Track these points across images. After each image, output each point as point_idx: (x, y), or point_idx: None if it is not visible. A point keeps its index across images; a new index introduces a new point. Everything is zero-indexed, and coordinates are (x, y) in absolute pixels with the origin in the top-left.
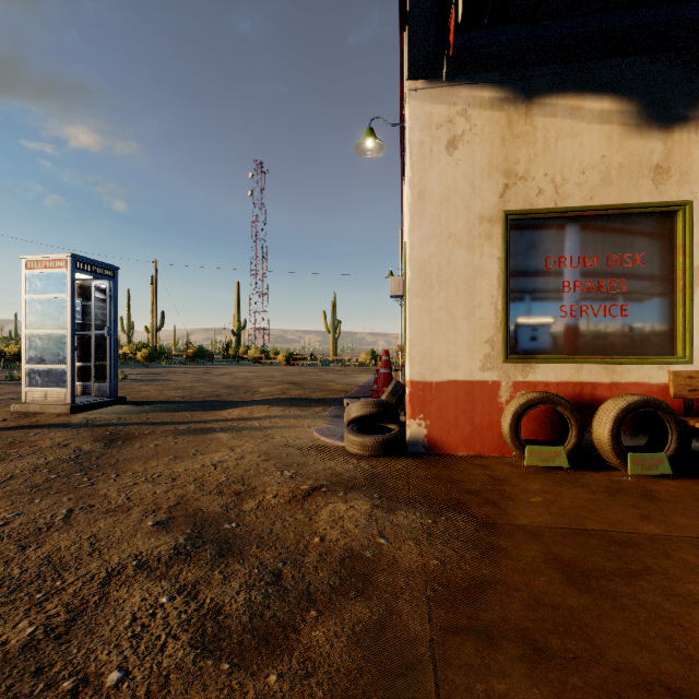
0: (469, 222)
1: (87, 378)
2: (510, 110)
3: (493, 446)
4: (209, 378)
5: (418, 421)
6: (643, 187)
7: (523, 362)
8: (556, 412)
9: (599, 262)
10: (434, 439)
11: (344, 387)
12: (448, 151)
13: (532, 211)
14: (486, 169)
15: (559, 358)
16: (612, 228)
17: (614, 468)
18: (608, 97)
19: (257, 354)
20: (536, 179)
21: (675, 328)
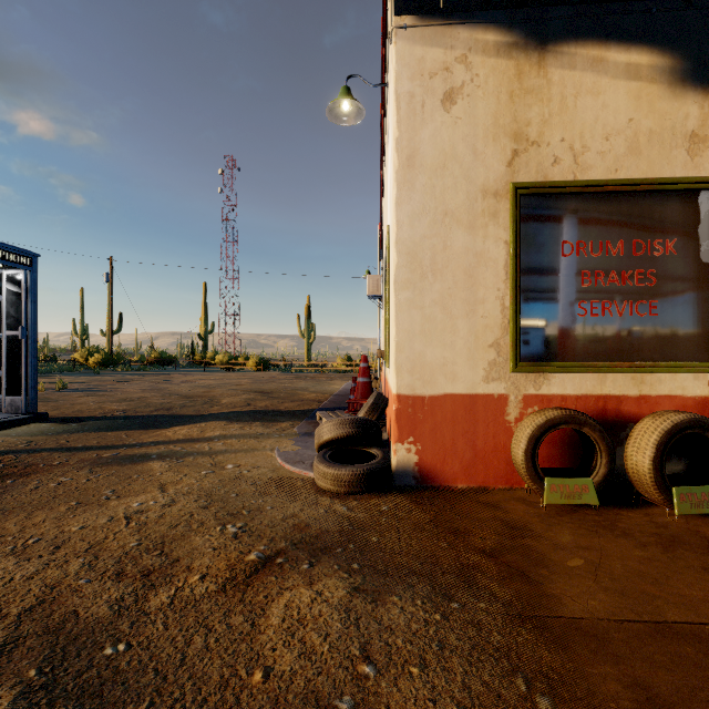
0: (469, 196)
1: None
2: (520, 59)
3: (499, 475)
4: (165, 387)
5: (407, 445)
6: (677, 158)
7: (536, 370)
8: (578, 433)
9: (624, 249)
10: (426, 468)
11: (317, 396)
12: (444, 106)
13: (547, 184)
14: (491, 131)
15: (579, 366)
16: (639, 208)
17: (648, 502)
18: (636, 48)
19: (225, 359)
20: (551, 145)
21: None
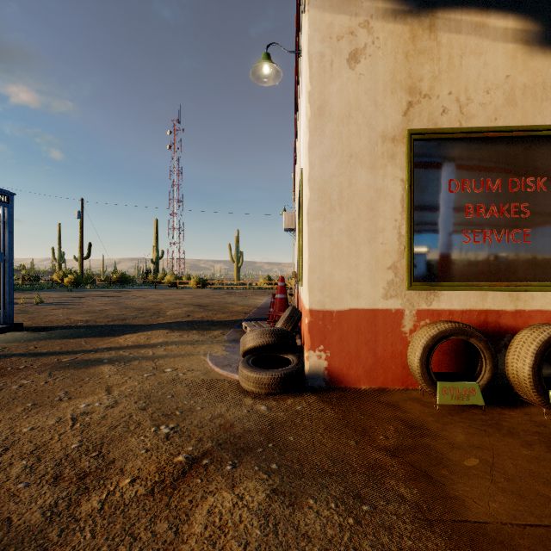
0: (371, 140)
1: None
2: (414, 24)
3: (396, 378)
4: (123, 301)
5: (318, 352)
6: (547, 109)
7: (428, 289)
8: (464, 342)
9: (502, 186)
10: (334, 372)
11: (244, 308)
12: (349, 64)
13: (437, 130)
14: (389, 85)
15: (464, 285)
16: (515, 151)
17: (525, 401)
18: (513, 15)
19: (172, 279)
20: (441, 97)
21: None
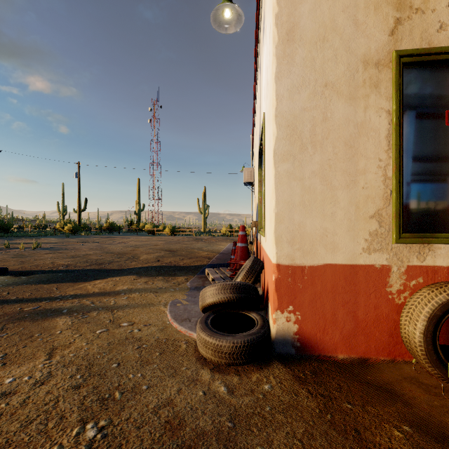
0: (350, 66)
1: None
2: None
3: (380, 346)
4: (106, 246)
5: (287, 314)
6: None
7: (421, 241)
8: None
9: None
10: (306, 337)
11: (208, 254)
12: None
13: (432, 50)
14: (372, 0)
15: None
16: None
17: None
18: None
19: (150, 227)
20: (437, 11)
21: None
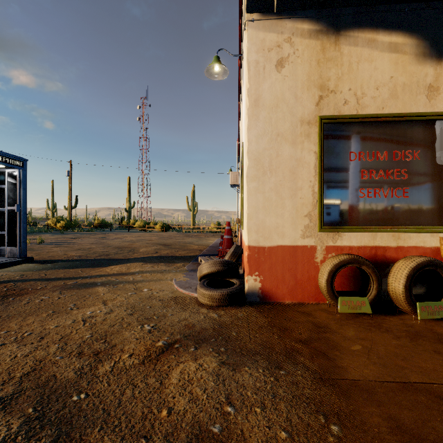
0: (293, 124)
1: (2, 243)
2: (324, 40)
3: (311, 295)
4: (105, 241)
5: (254, 277)
6: (420, 101)
7: (333, 231)
8: (359, 269)
9: (388, 156)
10: (266, 291)
11: (199, 247)
12: (277, 69)
13: (340, 116)
14: (306, 84)
15: (360, 228)
16: (397, 131)
17: (402, 311)
18: (395, 33)
19: (141, 224)
20: (343, 93)
21: (442, 206)
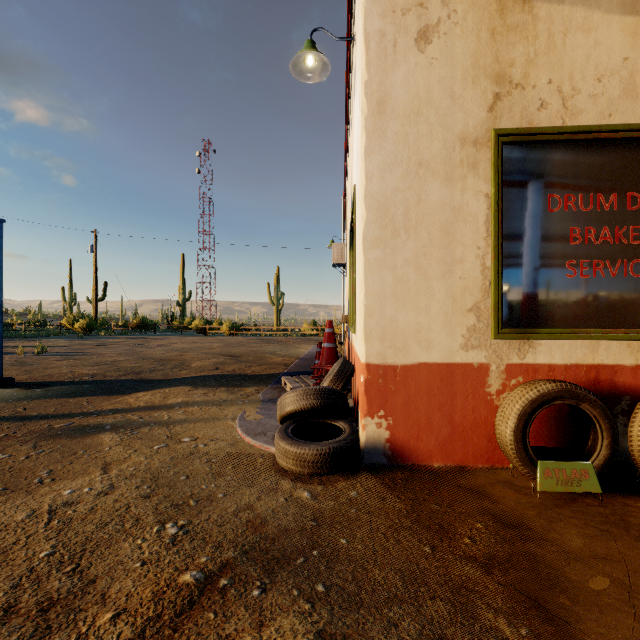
0: (446, 144)
1: None
2: None
3: (479, 453)
4: (141, 350)
5: (377, 419)
6: None
7: (521, 337)
8: (571, 408)
9: (617, 203)
10: (399, 445)
11: (284, 359)
12: (418, 45)
13: (532, 130)
14: (470, 72)
15: (568, 332)
16: (634, 158)
17: None
18: None
19: (200, 324)
20: (537, 87)
21: None
